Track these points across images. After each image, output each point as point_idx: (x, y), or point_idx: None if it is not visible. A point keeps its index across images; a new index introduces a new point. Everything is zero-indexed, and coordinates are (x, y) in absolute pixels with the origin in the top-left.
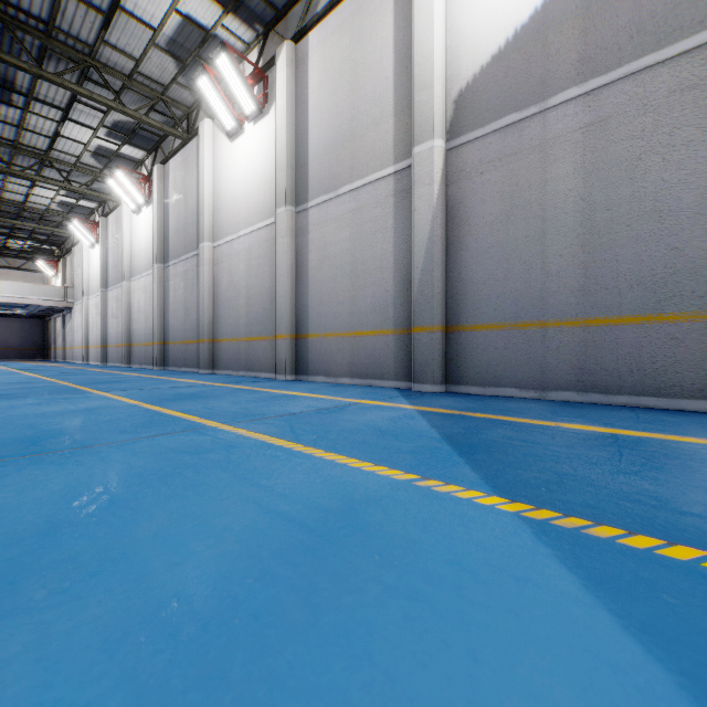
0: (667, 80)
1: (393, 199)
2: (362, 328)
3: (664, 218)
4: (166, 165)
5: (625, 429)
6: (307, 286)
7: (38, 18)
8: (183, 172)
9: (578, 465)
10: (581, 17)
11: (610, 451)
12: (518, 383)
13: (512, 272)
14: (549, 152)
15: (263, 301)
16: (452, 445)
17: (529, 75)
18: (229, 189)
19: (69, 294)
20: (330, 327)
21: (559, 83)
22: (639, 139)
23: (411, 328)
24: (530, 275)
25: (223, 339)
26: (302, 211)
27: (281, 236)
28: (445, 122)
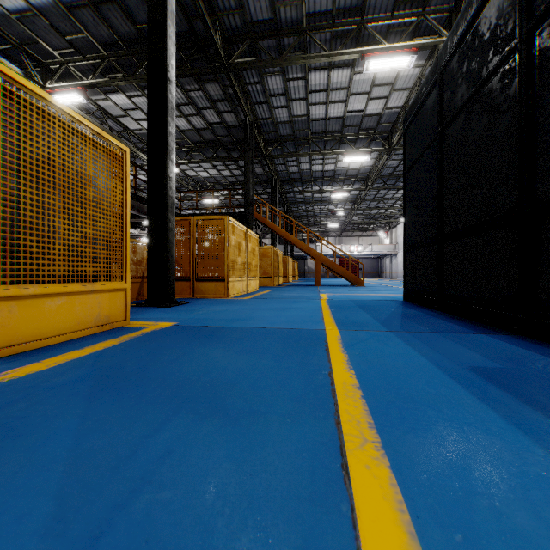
0: None
1: None
2: None
3: None
4: None
5: None
6: None
7: None
8: None
9: None
10: None
11: None
12: None
13: None
14: None
15: None
16: None
17: None
18: None
19: (395, 247)
20: None
21: None
22: None
23: None
24: None
25: None
26: None
27: None
28: None
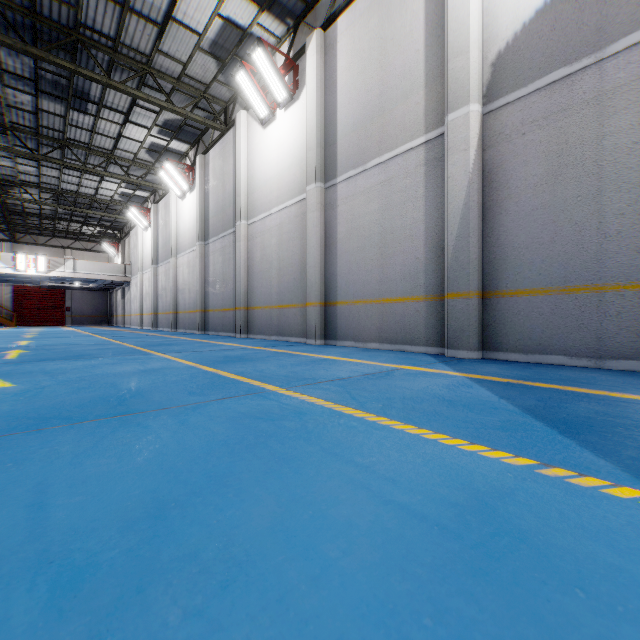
0: None
1: (424, 168)
2: (391, 295)
3: None
4: (206, 155)
5: None
6: (336, 257)
7: (107, 36)
8: (221, 160)
9: None
10: None
11: None
12: (568, 351)
13: (559, 234)
14: (606, 105)
15: (293, 271)
16: (542, 421)
17: (581, 25)
18: (262, 171)
19: (127, 270)
20: (359, 295)
21: (619, 29)
22: None
23: (443, 294)
24: (583, 237)
25: (257, 307)
26: (330, 187)
27: (311, 211)
28: (481, 86)
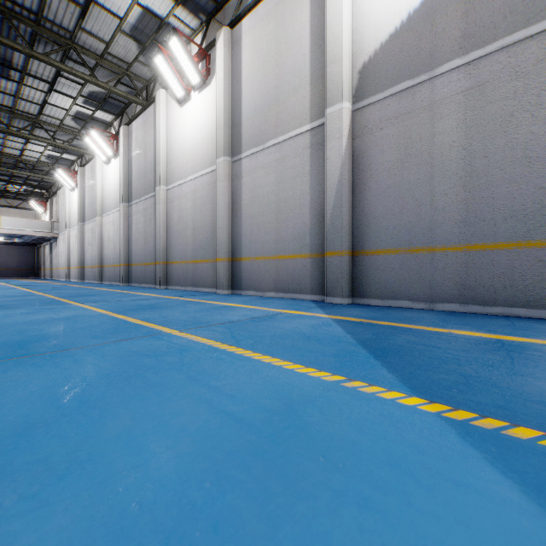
0: (535, 51)
1: (310, 150)
2: (285, 253)
3: (532, 163)
4: (130, 126)
5: (507, 335)
6: (241, 220)
7: (29, 10)
8: (143, 131)
9: (478, 367)
10: (463, 2)
11: (500, 354)
12: (411, 297)
13: (406, 207)
14: (436, 111)
15: (206, 231)
16: (367, 349)
17: (420, 50)
18: (179, 144)
19: (54, 227)
20: (259, 252)
21: (445, 55)
22: (511, 100)
23: (324, 253)
24: (421, 210)
25: (174, 262)
26: (236, 161)
27: (220, 181)
28: (352, 88)
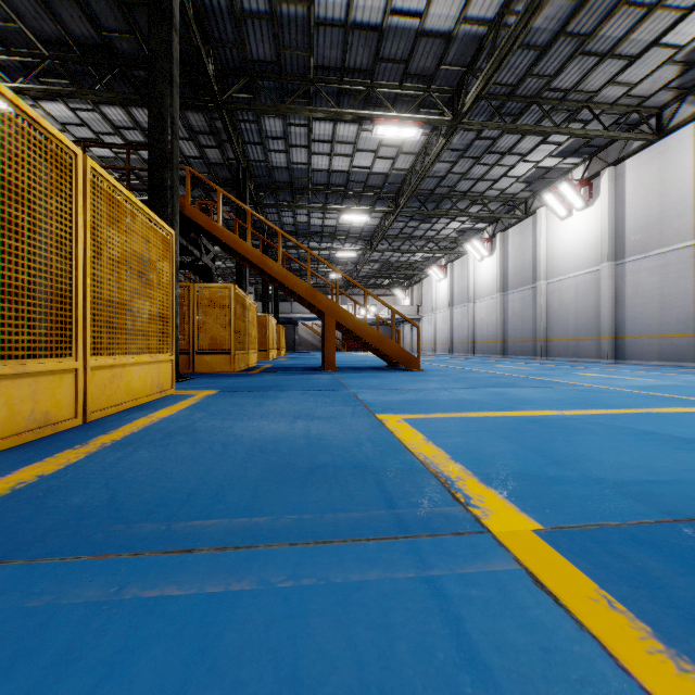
0: None
1: (691, 259)
2: (667, 333)
3: None
4: (505, 232)
5: None
6: (624, 308)
7: (462, 191)
8: (521, 237)
9: None
10: None
11: None
12: None
13: None
14: None
15: (588, 316)
16: None
17: None
18: (559, 249)
19: (419, 310)
20: (642, 332)
21: None
22: None
23: None
24: None
25: (555, 339)
26: (619, 264)
27: (604, 280)
28: None
